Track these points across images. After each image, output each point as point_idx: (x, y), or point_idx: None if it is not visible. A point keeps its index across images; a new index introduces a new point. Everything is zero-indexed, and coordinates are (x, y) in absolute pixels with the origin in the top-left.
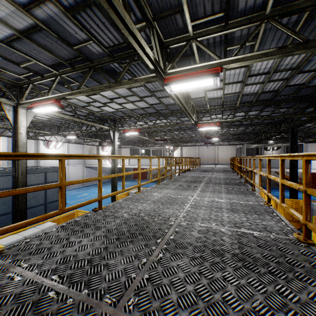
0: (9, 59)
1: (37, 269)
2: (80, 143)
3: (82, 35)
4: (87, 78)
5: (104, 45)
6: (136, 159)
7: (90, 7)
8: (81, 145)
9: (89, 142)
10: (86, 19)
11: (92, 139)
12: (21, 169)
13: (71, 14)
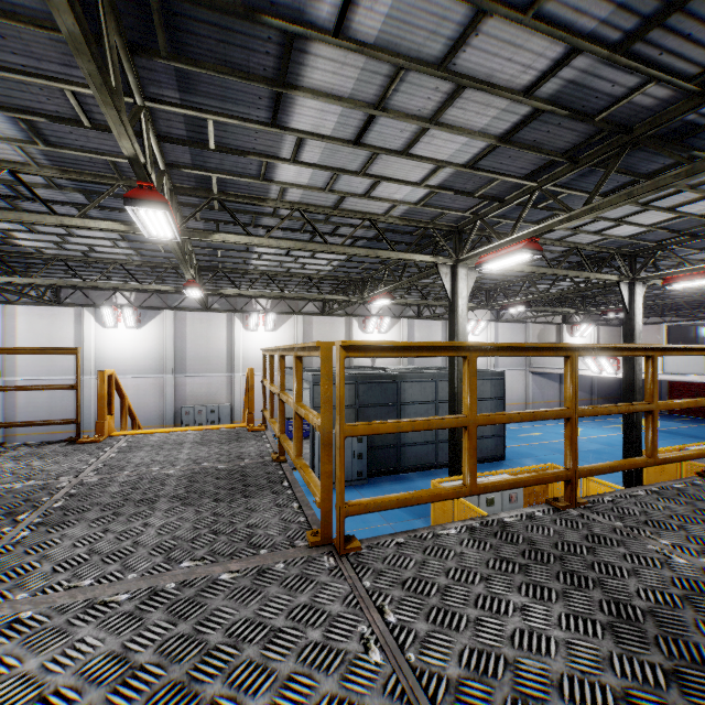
0: (461, 191)
1: (702, 558)
2: (518, 320)
3: (629, 81)
4: (610, 173)
5: (685, 75)
6: (689, 357)
7: (684, 6)
8: (521, 326)
9: (538, 318)
10: (655, 41)
11: (554, 311)
12: (460, 371)
13: (622, 51)
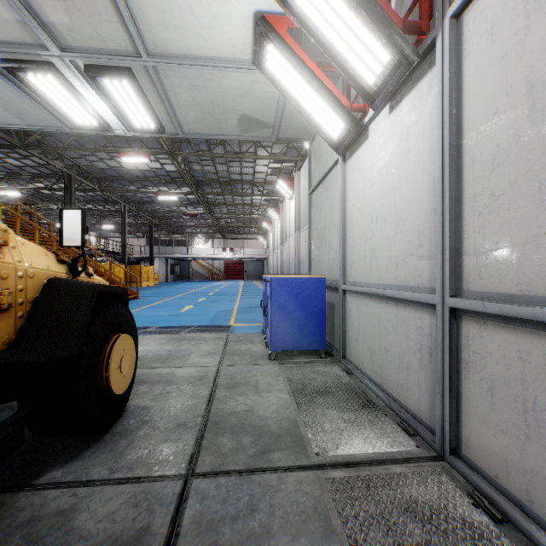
0: None
1: None
2: None
3: None
4: None
5: None
6: None
7: None
8: None
9: None
10: None
11: None
12: None
13: None
